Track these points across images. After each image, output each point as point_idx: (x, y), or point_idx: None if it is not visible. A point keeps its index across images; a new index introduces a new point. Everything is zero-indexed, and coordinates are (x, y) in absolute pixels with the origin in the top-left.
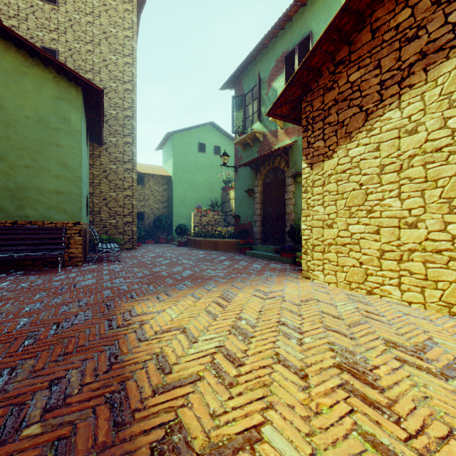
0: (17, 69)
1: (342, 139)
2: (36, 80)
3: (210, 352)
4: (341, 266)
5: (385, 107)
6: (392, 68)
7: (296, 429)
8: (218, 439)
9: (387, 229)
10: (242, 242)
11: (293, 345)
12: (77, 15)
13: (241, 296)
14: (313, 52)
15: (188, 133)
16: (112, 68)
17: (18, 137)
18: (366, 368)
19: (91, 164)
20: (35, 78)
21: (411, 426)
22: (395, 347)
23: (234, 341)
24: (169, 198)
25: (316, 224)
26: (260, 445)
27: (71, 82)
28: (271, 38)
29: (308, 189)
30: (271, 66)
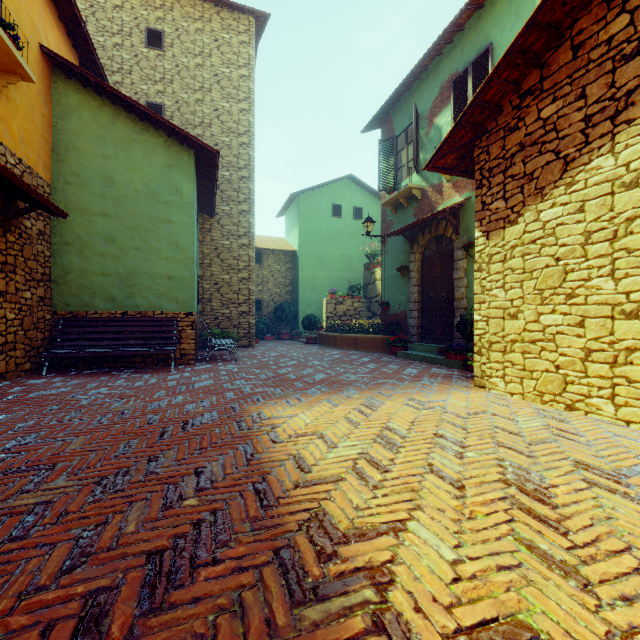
0: (127, 137)
1: (530, 197)
2: (146, 148)
3: (352, 457)
4: (529, 371)
5: (591, 152)
6: (603, 97)
7: (443, 527)
8: (362, 525)
9: (594, 320)
10: (392, 339)
11: (451, 458)
12: (185, 58)
13: (389, 405)
14: (487, 83)
15: (318, 192)
16: (225, 119)
17: (128, 214)
18: (540, 486)
19: (201, 240)
20: (145, 144)
21: (580, 539)
22: (587, 469)
23: (379, 450)
24: (294, 280)
25: (494, 314)
26: (404, 533)
27: (183, 145)
28: (434, 57)
29: (482, 266)
30: (433, 95)
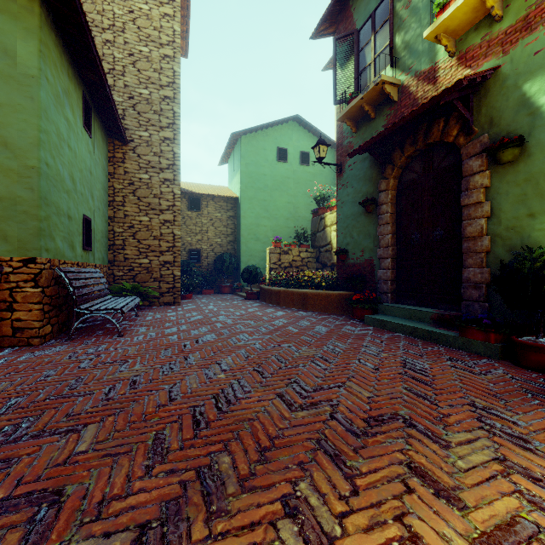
0: None
1: None
2: None
3: None
4: None
5: None
6: None
7: None
8: None
9: None
10: (356, 298)
11: None
12: None
13: None
14: None
15: (262, 134)
16: (143, 24)
17: None
18: None
19: (111, 172)
20: None
21: None
22: None
23: None
24: (236, 229)
25: None
26: None
27: None
28: None
29: None
30: None
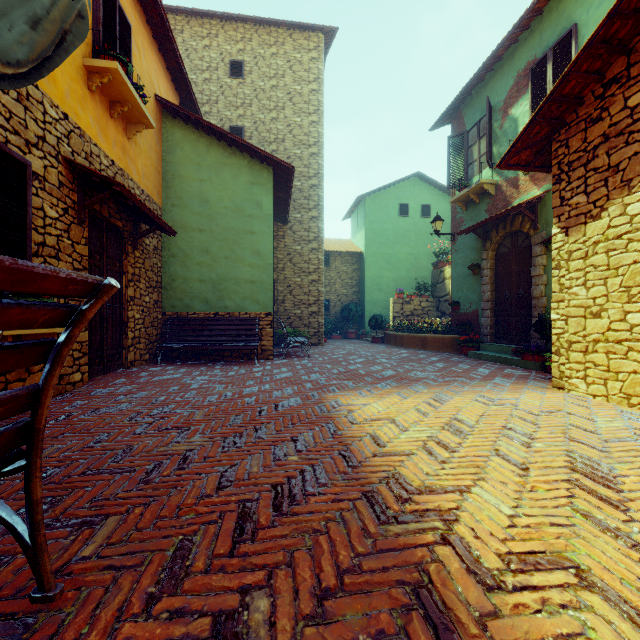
0: (218, 162)
1: (615, 190)
2: (233, 169)
3: (422, 439)
4: (614, 373)
5: None
6: None
7: (504, 494)
8: (432, 485)
9: None
10: (463, 339)
11: (517, 446)
12: (261, 82)
13: (457, 400)
14: (565, 78)
15: (385, 193)
16: (297, 132)
17: (219, 228)
18: (608, 475)
19: (275, 246)
20: (232, 167)
21: (639, 516)
22: None
23: (447, 435)
24: (360, 281)
25: (574, 313)
26: (468, 494)
27: (263, 164)
28: (508, 46)
29: (561, 263)
30: (507, 86)
